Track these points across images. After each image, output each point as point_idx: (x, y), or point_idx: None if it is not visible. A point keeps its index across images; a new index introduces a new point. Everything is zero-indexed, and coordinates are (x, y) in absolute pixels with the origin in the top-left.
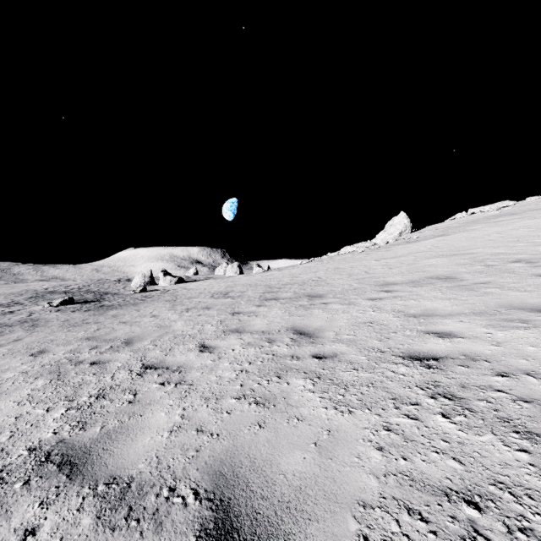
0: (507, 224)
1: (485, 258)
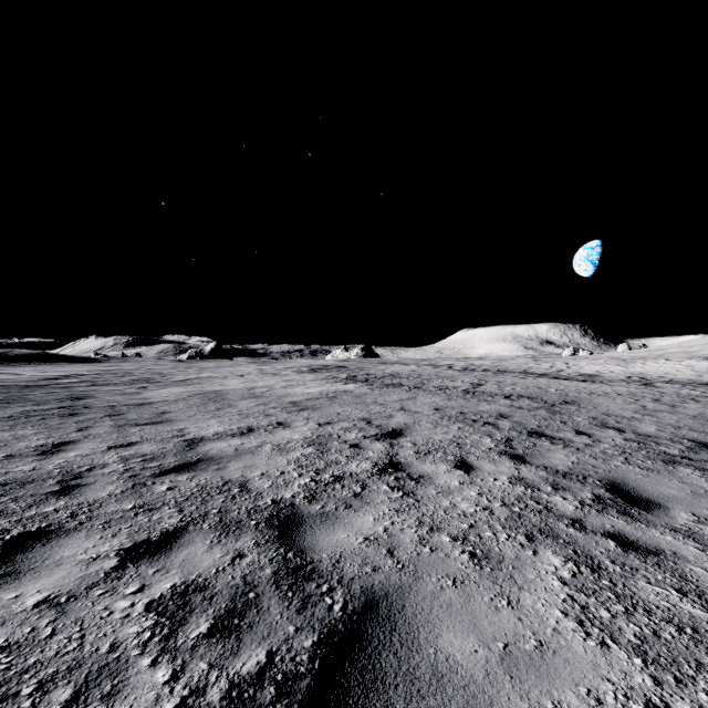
0: None
1: None
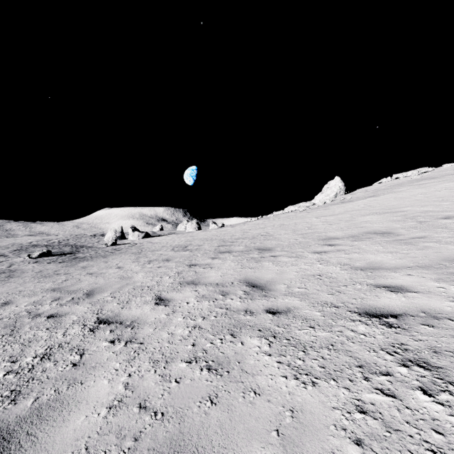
0: (430, 186)
1: (416, 215)
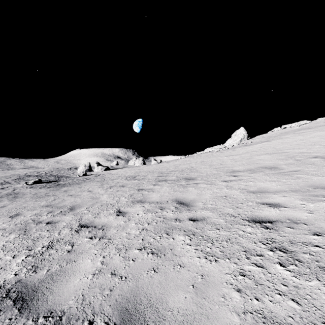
0: (306, 134)
1: (295, 155)
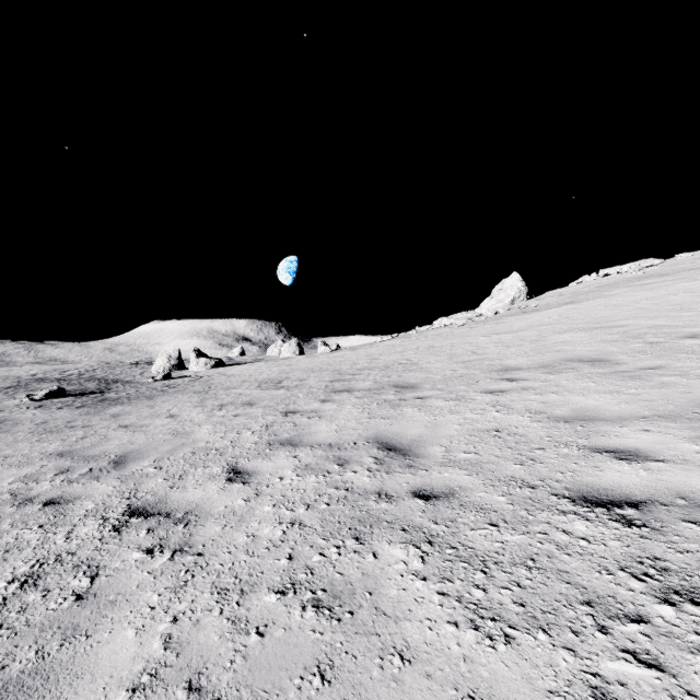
0: (659, 287)
1: (642, 332)
